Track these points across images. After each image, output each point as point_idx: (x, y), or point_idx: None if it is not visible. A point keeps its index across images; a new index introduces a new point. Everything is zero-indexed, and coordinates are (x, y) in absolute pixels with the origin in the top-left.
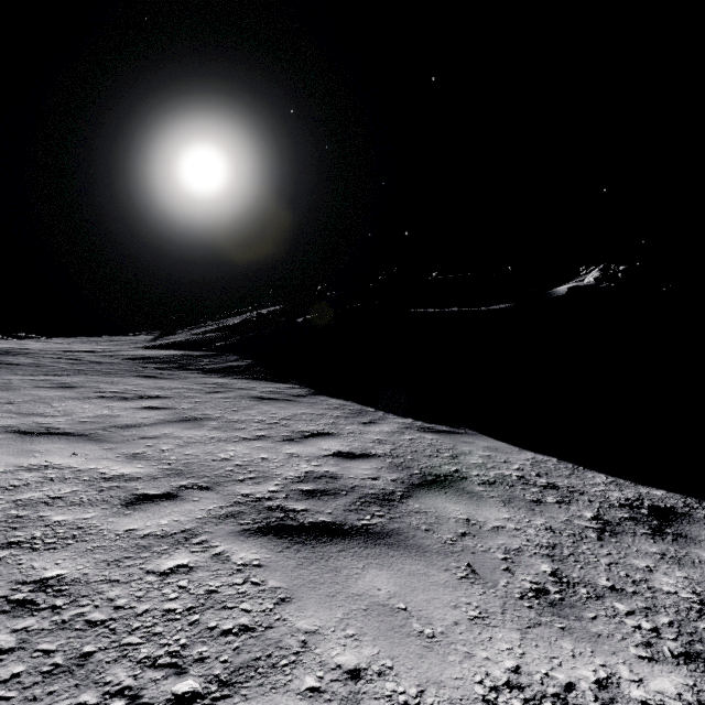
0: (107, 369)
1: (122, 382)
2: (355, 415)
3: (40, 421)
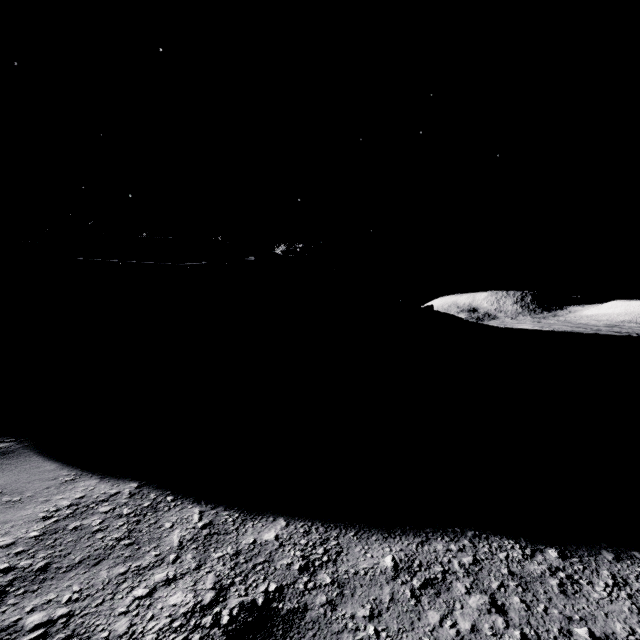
0: None
1: None
2: None
3: None
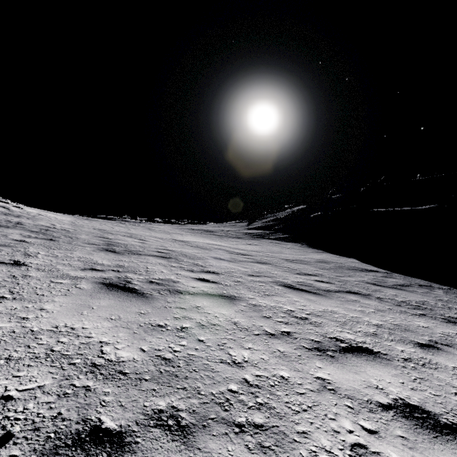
0: (242, 237)
1: (250, 241)
2: (317, 253)
3: (242, 248)
